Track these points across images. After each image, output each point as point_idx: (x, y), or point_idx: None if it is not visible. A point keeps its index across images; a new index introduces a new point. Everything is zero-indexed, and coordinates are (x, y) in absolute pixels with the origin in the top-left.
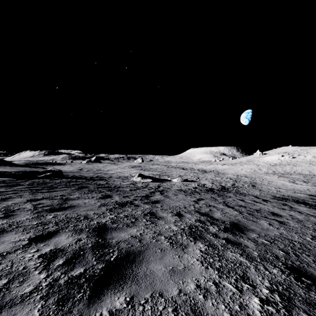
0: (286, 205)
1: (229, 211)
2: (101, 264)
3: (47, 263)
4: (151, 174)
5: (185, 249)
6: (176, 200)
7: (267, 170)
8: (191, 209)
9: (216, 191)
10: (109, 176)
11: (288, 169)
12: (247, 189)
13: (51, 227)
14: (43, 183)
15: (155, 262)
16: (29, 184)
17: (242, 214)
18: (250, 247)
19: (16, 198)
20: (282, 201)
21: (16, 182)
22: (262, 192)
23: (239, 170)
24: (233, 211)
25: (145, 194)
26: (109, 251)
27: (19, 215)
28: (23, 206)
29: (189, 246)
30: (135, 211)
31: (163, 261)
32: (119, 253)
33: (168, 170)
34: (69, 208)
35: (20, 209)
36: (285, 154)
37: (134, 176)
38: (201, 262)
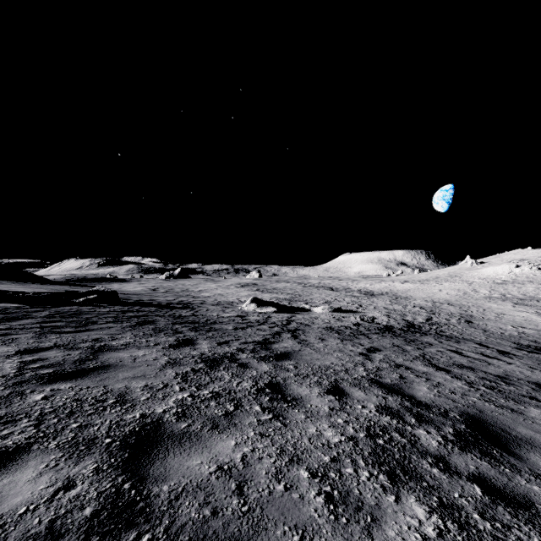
0: None
1: (443, 379)
2: None
3: None
4: (274, 297)
5: (377, 531)
6: (324, 352)
7: (490, 291)
8: (361, 375)
9: (398, 331)
10: (201, 301)
11: (531, 290)
12: (458, 328)
13: (16, 434)
14: (75, 314)
15: None
16: (46, 316)
17: (476, 389)
18: None
19: None
20: (539, 355)
21: (26, 312)
22: (491, 334)
23: (436, 291)
24: (453, 380)
25: (263, 337)
26: None
27: None
28: None
29: (386, 515)
30: (238, 381)
31: None
32: None
33: (304, 292)
34: (94, 372)
35: None
36: (523, 262)
37: (244, 302)
38: None
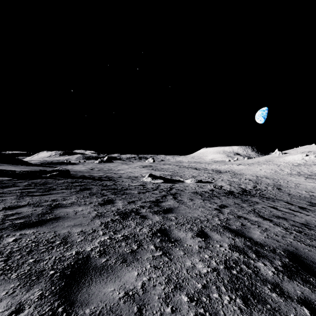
0: None
1: (268, 226)
2: None
3: None
4: (162, 174)
5: None
6: (193, 208)
7: (290, 170)
8: (217, 223)
9: (236, 194)
10: (119, 175)
11: (315, 169)
12: (273, 192)
13: None
14: (43, 184)
15: None
16: (25, 185)
17: (290, 233)
18: None
19: None
20: None
21: (14, 182)
22: (293, 196)
23: (258, 170)
24: (275, 227)
25: (156, 198)
26: None
27: None
28: None
29: None
30: (140, 227)
31: None
32: None
33: (180, 170)
34: (49, 222)
35: None
36: (310, 153)
37: (144, 176)
38: None
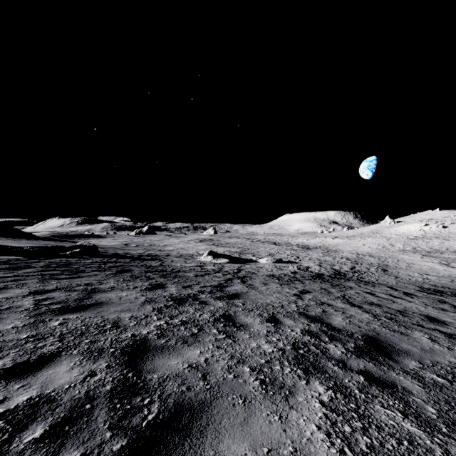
0: (445, 302)
1: (355, 313)
2: (120, 440)
3: (8, 437)
4: (227, 251)
5: (291, 398)
6: (266, 293)
7: (404, 245)
8: (293, 310)
9: (326, 278)
10: (167, 253)
11: (437, 244)
12: (375, 275)
13: (48, 346)
14: (66, 264)
15: (232, 434)
16: (43, 266)
17: (379, 319)
18: (414, 392)
19: (13, 289)
20: (435, 296)
21: (26, 262)
22: (400, 280)
23: (360, 245)
24: (362, 313)
25: (218, 282)
26: (143, 403)
27: (3, 320)
28: (18, 302)
29: (298, 390)
30: (200, 313)
31: (248, 431)
32: (161, 407)
33: (252, 246)
34: (92, 307)
35: (12, 308)
36: (431, 222)
37: (202, 254)
38: (327, 436)
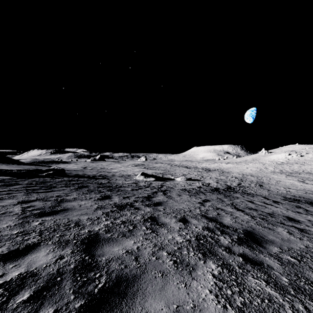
0: (300, 207)
1: (239, 215)
2: (80, 301)
3: (6, 299)
4: (154, 172)
5: (194, 272)
6: (179, 202)
7: (274, 168)
8: (197, 213)
9: (221, 191)
10: (112, 174)
11: (296, 167)
12: (254, 189)
13: (32, 238)
14: (43, 182)
15: (153, 296)
16: (27, 184)
17: (255, 219)
18: (275, 268)
19: (6, 200)
20: (294, 203)
21: (15, 181)
22: (271, 192)
23: (244, 168)
24: (244, 215)
25: (147, 194)
26: (95, 276)
27: (1, 221)
28: (11, 209)
29: (198, 267)
30: (134, 216)
31: (164, 294)
32: (107, 279)
33: (171, 169)
34: (61, 212)
35: (6, 213)
36: (292, 152)
37: (137, 175)
38: (215, 297)
